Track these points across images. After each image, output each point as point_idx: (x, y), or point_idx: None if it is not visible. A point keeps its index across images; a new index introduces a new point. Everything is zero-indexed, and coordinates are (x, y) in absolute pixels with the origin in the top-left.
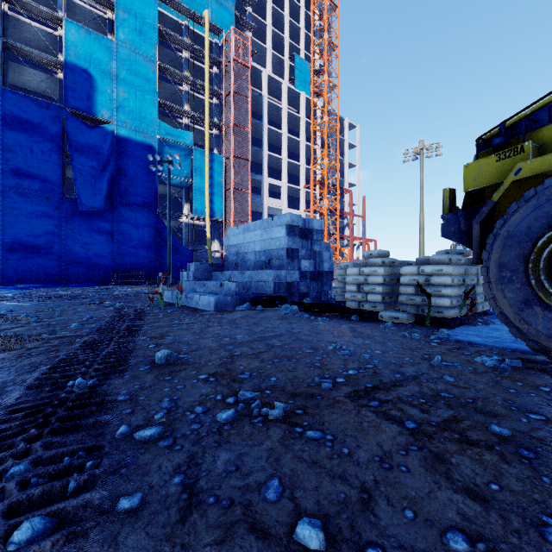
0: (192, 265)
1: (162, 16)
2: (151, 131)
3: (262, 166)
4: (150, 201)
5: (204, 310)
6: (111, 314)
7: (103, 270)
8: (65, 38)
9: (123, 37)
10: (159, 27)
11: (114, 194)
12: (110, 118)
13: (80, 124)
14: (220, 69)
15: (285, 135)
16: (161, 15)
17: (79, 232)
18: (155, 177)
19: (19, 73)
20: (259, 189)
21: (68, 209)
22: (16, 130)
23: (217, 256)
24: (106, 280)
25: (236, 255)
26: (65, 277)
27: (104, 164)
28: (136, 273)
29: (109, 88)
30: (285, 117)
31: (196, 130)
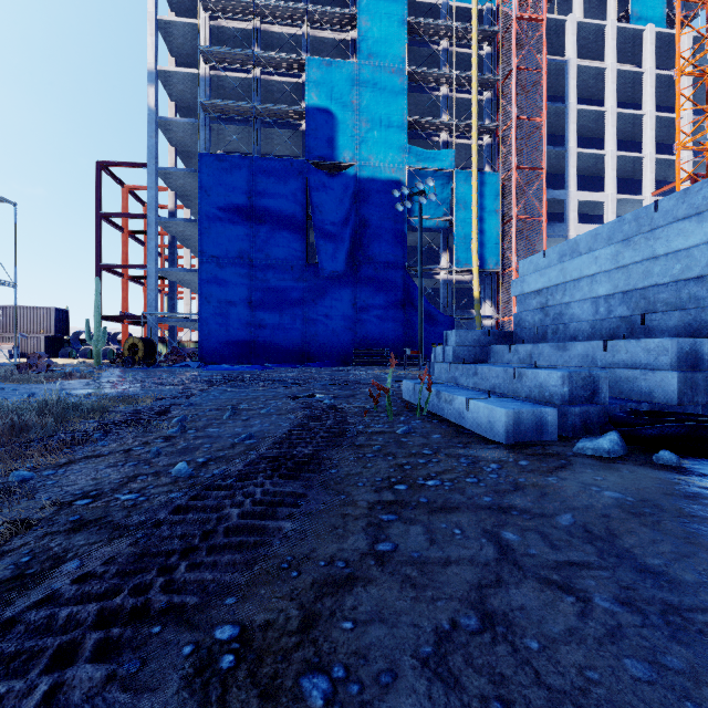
0: (451, 334)
1: (413, 7)
2: (398, 163)
3: (566, 176)
4: (397, 255)
5: (479, 439)
6: (280, 434)
7: (345, 347)
8: (307, 81)
9: (366, 53)
10: (409, 20)
11: (356, 252)
12: (352, 159)
13: (321, 175)
14: (493, 49)
15: (610, 113)
16: (412, 5)
17: (321, 302)
18: (404, 222)
19: (270, 139)
20: (558, 215)
21: (310, 276)
22: (265, 198)
23: (490, 325)
24: (348, 359)
25: (541, 312)
26: (307, 355)
27: (346, 217)
28: (381, 351)
29: (351, 122)
30: (612, 81)
31: (458, 147)
